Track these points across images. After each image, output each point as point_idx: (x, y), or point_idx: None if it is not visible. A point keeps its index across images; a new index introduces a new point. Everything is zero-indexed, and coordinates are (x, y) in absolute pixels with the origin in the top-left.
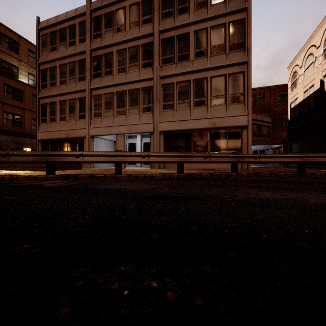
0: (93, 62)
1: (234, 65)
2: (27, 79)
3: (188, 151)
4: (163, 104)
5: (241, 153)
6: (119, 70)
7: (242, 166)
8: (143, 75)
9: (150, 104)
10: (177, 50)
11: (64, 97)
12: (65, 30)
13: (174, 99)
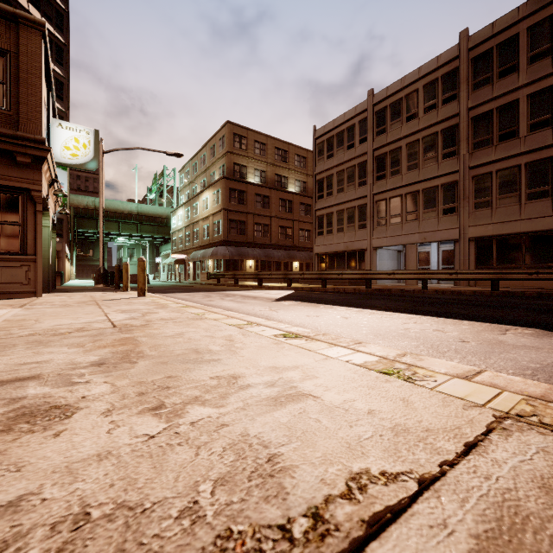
0: (376, 163)
1: None
2: (294, 187)
3: (516, 262)
4: (474, 202)
5: None
6: (409, 167)
7: None
8: (444, 169)
9: (453, 203)
10: (497, 127)
11: (342, 206)
12: (343, 133)
13: (493, 193)
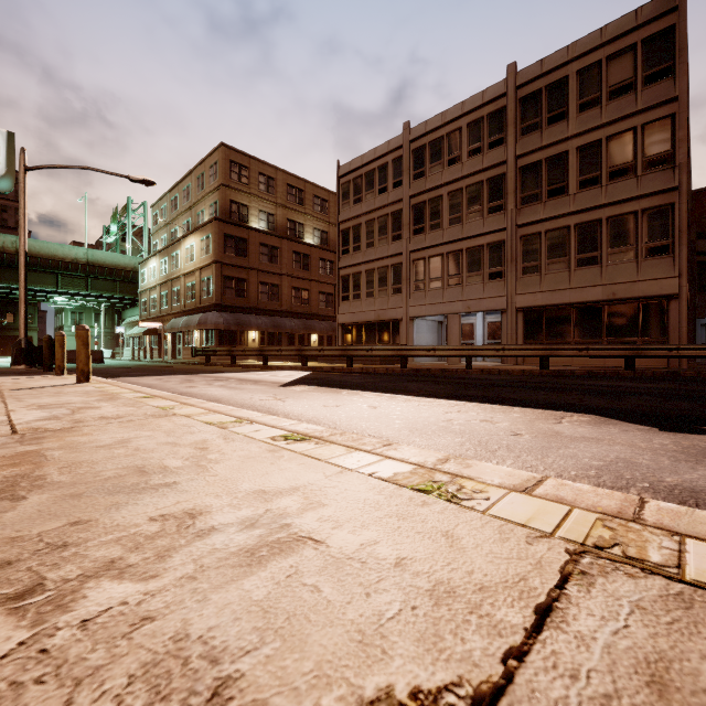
0: (413, 214)
1: (653, 194)
2: (312, 237)
3: (565, 337)
4: (523, 266)
5: (667, 340)
6: (451, 221)
7: (669, 363)
8: (490, 225)
9: (500, 267)
10: (546, 181)
11: (373, 265)
12: (373, 173)
13: (542, 257)
